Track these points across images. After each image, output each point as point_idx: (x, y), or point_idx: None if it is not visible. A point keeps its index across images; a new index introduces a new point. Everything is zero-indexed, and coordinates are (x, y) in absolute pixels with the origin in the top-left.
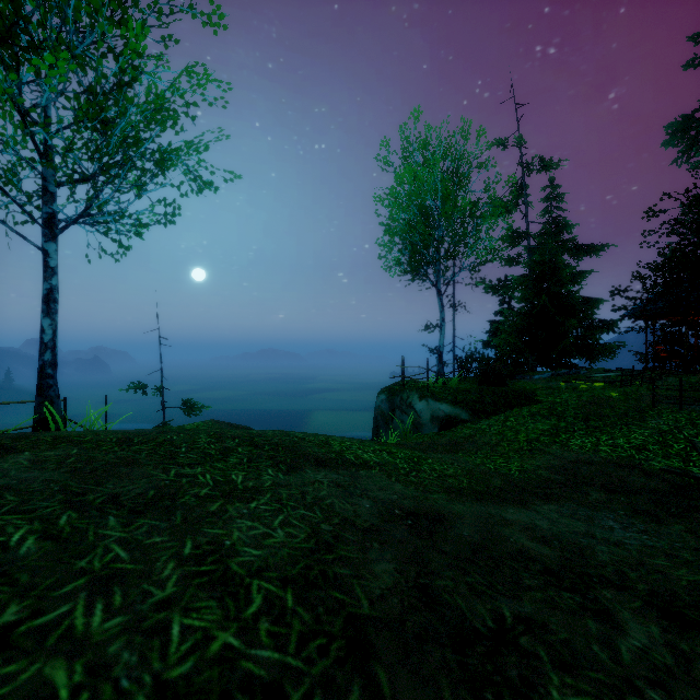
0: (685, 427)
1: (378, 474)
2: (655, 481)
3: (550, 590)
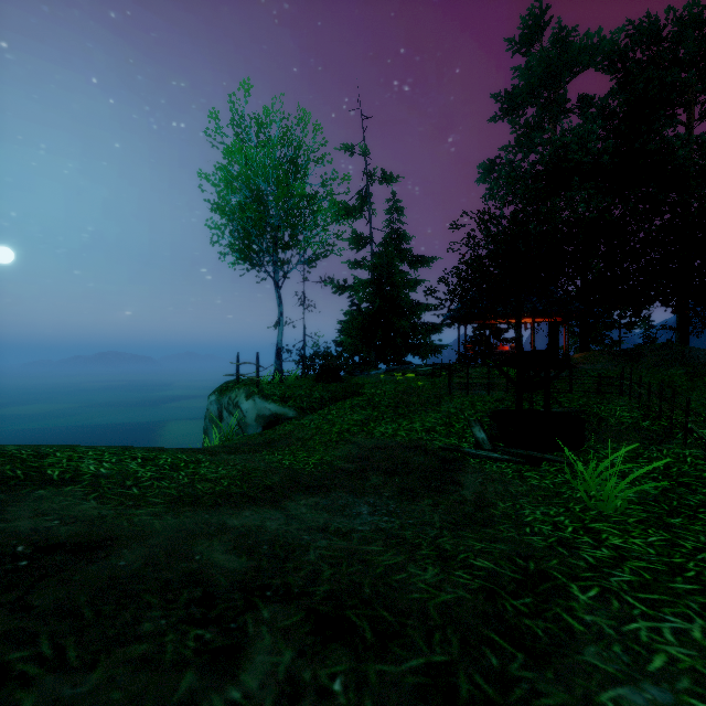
0: (467, 408)
1: (73, 491)
2: (431, 459)
3: (175, 631)
